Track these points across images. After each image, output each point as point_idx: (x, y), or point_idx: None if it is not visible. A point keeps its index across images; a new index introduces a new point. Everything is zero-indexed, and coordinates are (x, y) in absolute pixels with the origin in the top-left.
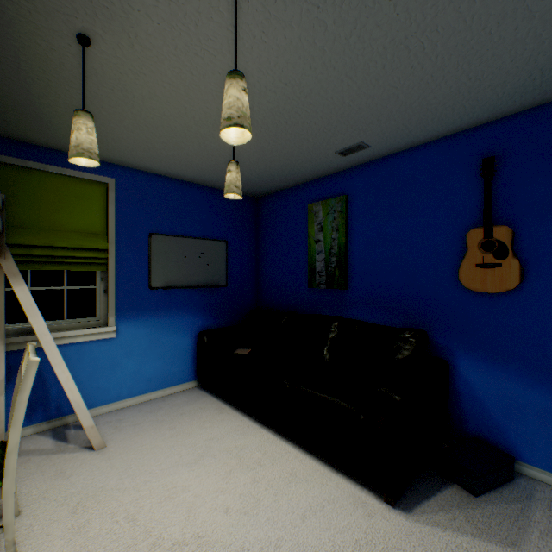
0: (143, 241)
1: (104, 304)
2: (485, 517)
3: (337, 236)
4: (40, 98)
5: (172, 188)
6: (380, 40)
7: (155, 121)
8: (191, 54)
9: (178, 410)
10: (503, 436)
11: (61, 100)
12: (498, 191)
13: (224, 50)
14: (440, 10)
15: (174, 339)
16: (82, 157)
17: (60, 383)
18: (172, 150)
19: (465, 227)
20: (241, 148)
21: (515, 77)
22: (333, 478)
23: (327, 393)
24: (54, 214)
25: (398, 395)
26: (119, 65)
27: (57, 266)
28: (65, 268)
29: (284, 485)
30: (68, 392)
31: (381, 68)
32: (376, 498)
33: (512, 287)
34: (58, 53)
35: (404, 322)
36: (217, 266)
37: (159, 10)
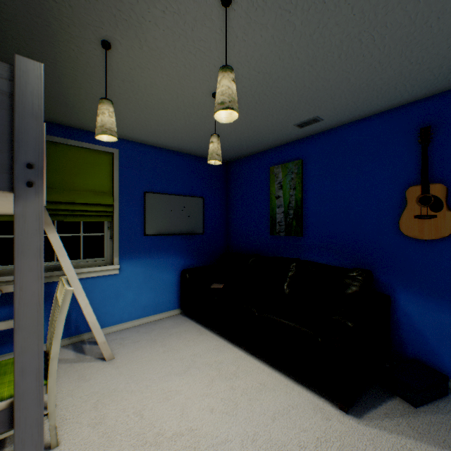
0: (139, 198)
1: (110, 247)
2: (424, 425)
3: (294, 193)
4: (68, 89)
5: (161, 156)
6: (338, 35)
7: (153, 104)
8: (186, 52)
9: (167, 332)
10: (438, 359)
11: (83, 90)
12: (434, 155)
13: (212, 48)
14: (389, 10)
15: (163, 275)
16: (105, 134)
17: (78, 308)
18: (163, 126)
19: (404, 185)
20: (218, 123)
21: (450, 60)
22: (295, 388)
23: (289, 320)
24: (74, 177)
25: (350, 322)
26: (130, 63)
27: (76, 218)
28: (82, 219)
29: (255, 392)
30: (87, 315)
31: (337, 57)
32: (332, 406)
33: (446, 235)
34: (85, 55)
35: (352, 263)
36: (196, 217)
37: (165, 20)
